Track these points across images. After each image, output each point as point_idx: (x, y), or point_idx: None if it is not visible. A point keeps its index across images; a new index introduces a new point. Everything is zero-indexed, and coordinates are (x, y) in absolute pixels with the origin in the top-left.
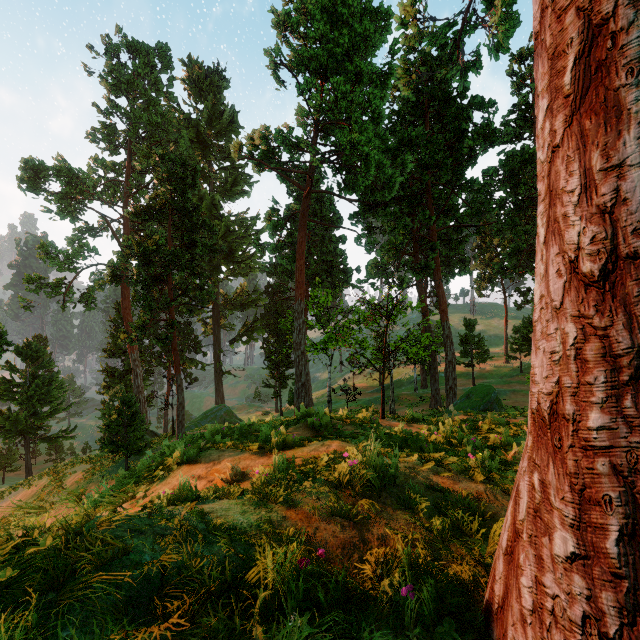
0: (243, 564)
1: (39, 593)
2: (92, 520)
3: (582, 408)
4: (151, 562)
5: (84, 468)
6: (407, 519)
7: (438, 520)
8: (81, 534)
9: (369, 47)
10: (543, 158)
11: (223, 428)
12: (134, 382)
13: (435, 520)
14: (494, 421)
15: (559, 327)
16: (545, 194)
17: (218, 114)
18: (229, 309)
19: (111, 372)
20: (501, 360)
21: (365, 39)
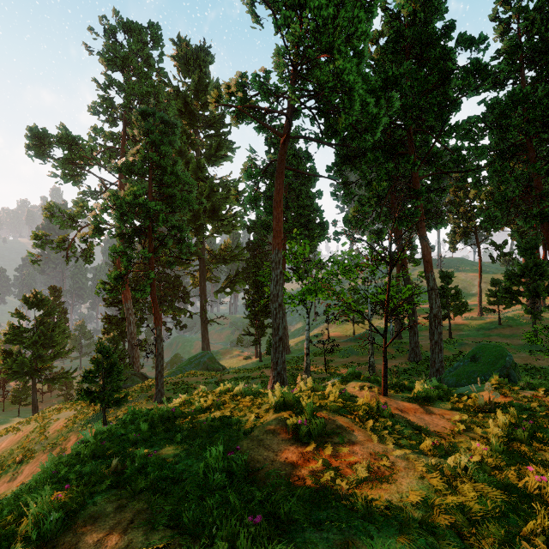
0: None
1: None
2: None
3: None
4: None
5: (68, 415)
6: None
7: None
8: None
9: None
10: None
11: (173, 409)
12: (127, 329)
13: None
14: None
15: None
16: None
17: (203, 86)
18: (214, 263)
19: (109, 319)
20: (474, 312)
21: None
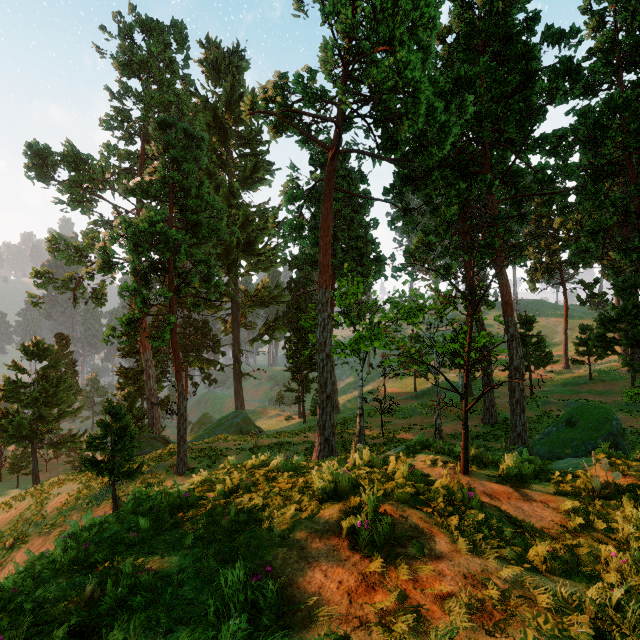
0: None
1: None
2: None
3: None
4: None
5: (70, 489)
6: None
7: None
8: None
9: None
10: None
11: (187, 494)
12: (146, 384)
13: None
14: None
15: None
16: None
17: (237, 96)
18: (249, 306)
19: (124, 373)
20: (558, 364)
21: None
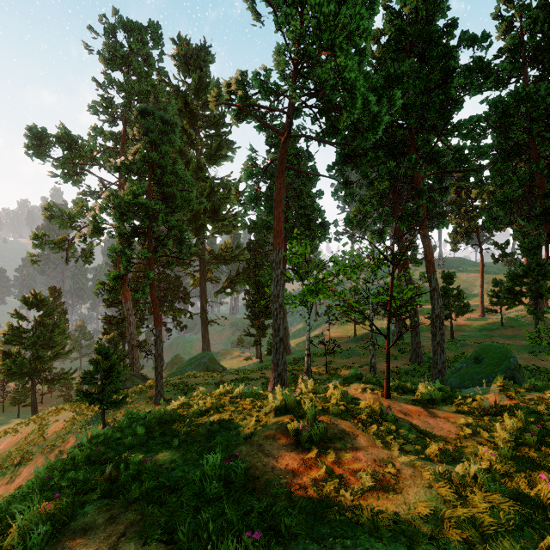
0: None
1: None
2: None
3: None
4: None
5: (67, 416)
6: None
7: None
8: None
9: None
10: None
11: (171, 412)
12: (127, 330)
13: None
14: None
15: None
16: None
17: (204, 85)
18: (214, 264)
19: (109, 320)
20: (476, 313)
21: None
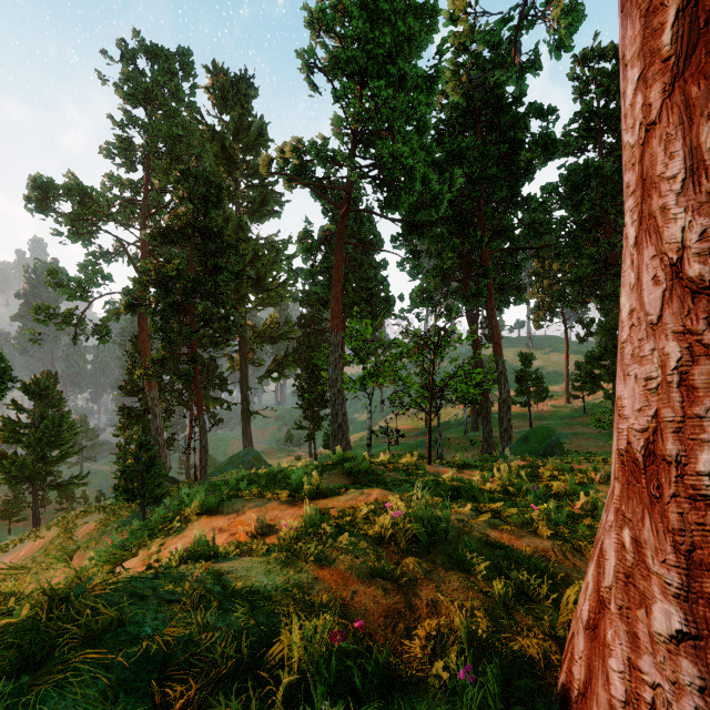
0: (265, 637)
1: (8, 676)
2: (84, 582)
3: (689, 447)
4: (152, 635)
5: (97, 518)
6: (461, 581)
7: (499, 583)
8: (68, 600)
9: (414, 47)
10: (633, 141)
11: (249, 474)
12: (153, 423)
13: (495, 583)
14: (556, 467)
15: (657, 347)
16: (636, 185)
17: (245, 126)
18: (258, 342)
19: (127, 412)
20: (561, 399)
21: (409, 38)
